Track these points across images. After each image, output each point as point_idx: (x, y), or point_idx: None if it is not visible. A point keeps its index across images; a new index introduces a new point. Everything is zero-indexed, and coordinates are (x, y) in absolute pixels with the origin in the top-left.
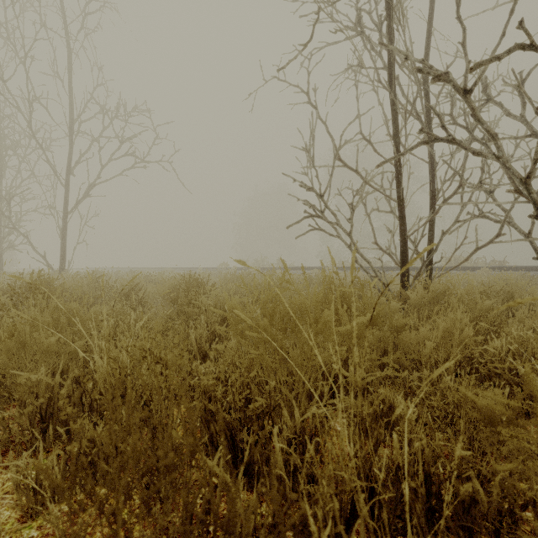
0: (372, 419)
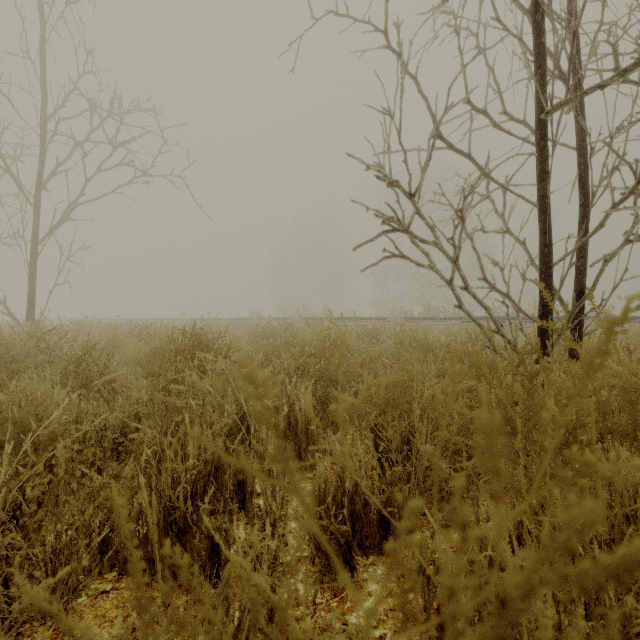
0: None
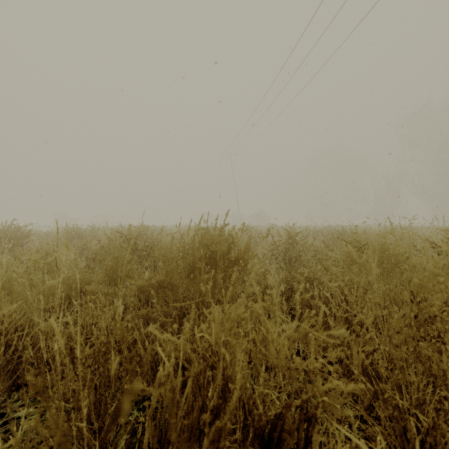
0: None
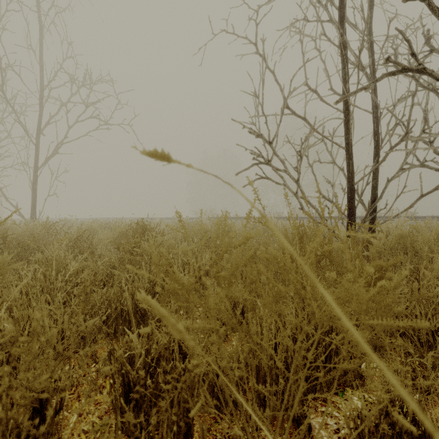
0: (386, 436)
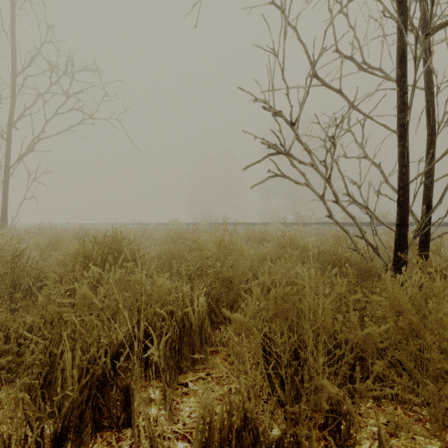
0: None
